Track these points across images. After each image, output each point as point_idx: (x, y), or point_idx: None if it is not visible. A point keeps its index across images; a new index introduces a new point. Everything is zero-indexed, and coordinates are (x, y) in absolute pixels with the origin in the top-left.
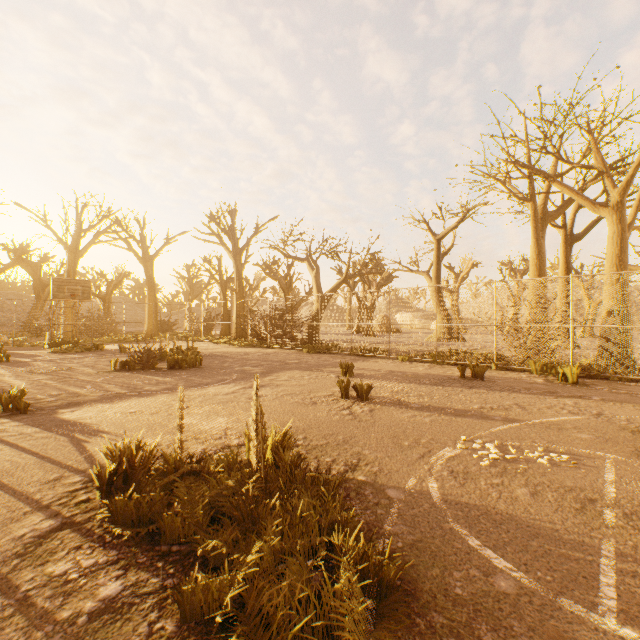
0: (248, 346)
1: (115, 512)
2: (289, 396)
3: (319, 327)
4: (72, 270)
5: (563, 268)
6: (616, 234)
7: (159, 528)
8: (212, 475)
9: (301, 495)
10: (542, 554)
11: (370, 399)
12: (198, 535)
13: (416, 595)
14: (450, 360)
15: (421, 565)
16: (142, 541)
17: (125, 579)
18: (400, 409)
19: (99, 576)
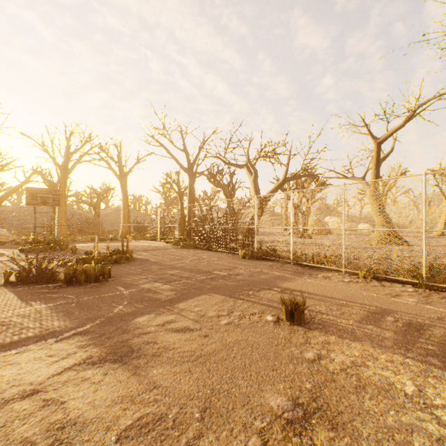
0: (190, 247)
1: None
2: None
3: (256, 231)
4: (63, 184)
5: None
6: None
7: None
8: None
9: None
10: None
11: None
12: None
13: None
14: None
15: None
16: None
17: None
18: None
19: None
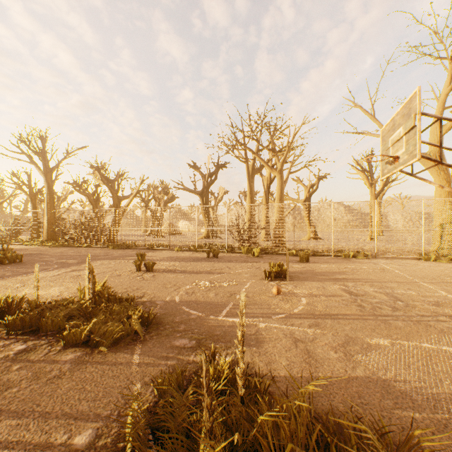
0: (61, 246)
1: (7, 326)
2: (102, 273)
3: (122, 231)
4: None
5: (264, 198)
6: (279, 184)
7: (36, 329)
8: (63, 306)
9: (114, 305)
10: (210, 308)
11: (154, 271)
12: (64, 322)
13: (162, 324)
14: (204, 249)
15: (166, 318)
16: (29, 334)
17: (27, 344)
18: (170, 273)
19: (11, 346)
